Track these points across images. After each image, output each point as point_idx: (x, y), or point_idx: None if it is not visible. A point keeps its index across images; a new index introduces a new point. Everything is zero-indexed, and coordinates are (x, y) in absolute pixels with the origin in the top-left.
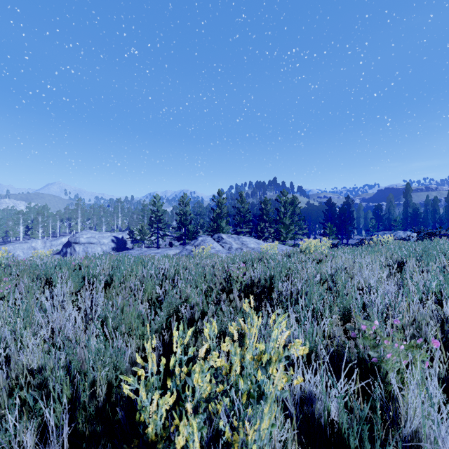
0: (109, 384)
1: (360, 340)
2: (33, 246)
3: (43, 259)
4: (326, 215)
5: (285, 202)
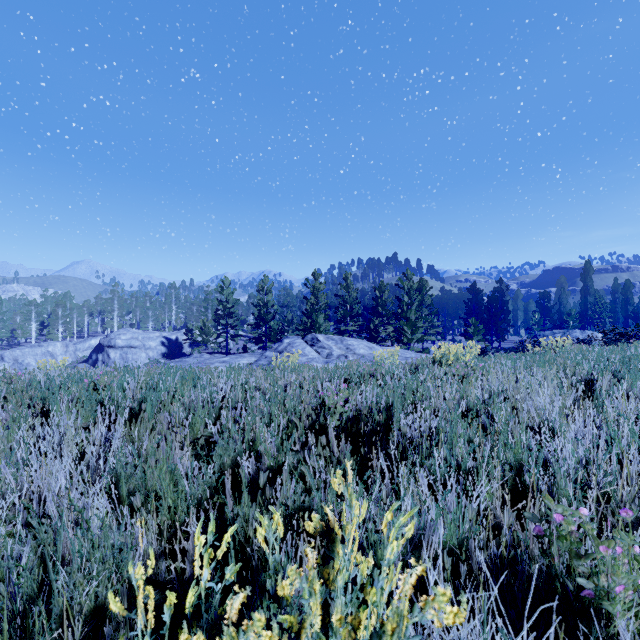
0: (101, 608)
1: (554, 547)
2: (50, 351)
3: (48, 373)
4: (469, 307)
5: (409, 288)
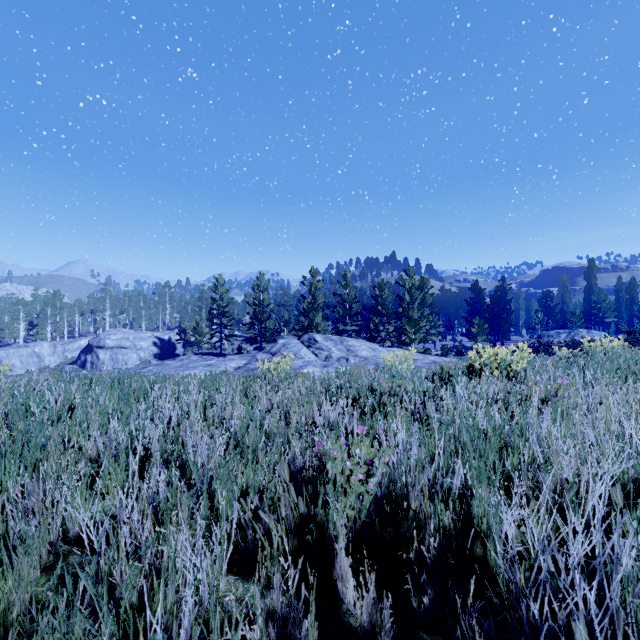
0: None
1: None
2: (36, 352)
3: None
4: (471, 306)
5: (411, 286)
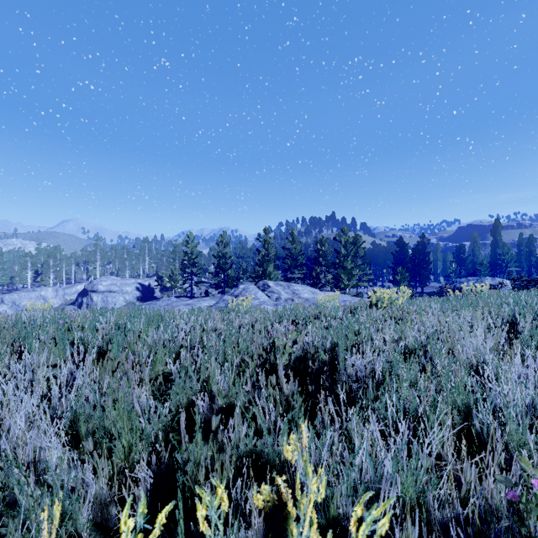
0: None
1: None
2: (42, 295)
3: (32, 314)
4: (396, 258)
5: (346, 242)
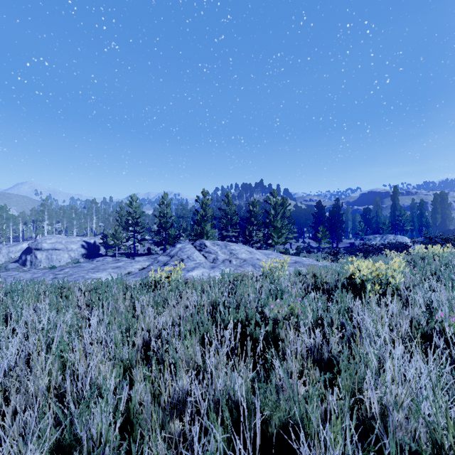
0: None
1: None
2: None
3: None
4: (316, 218)
5: (275, 203)
